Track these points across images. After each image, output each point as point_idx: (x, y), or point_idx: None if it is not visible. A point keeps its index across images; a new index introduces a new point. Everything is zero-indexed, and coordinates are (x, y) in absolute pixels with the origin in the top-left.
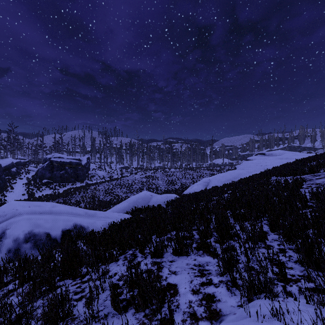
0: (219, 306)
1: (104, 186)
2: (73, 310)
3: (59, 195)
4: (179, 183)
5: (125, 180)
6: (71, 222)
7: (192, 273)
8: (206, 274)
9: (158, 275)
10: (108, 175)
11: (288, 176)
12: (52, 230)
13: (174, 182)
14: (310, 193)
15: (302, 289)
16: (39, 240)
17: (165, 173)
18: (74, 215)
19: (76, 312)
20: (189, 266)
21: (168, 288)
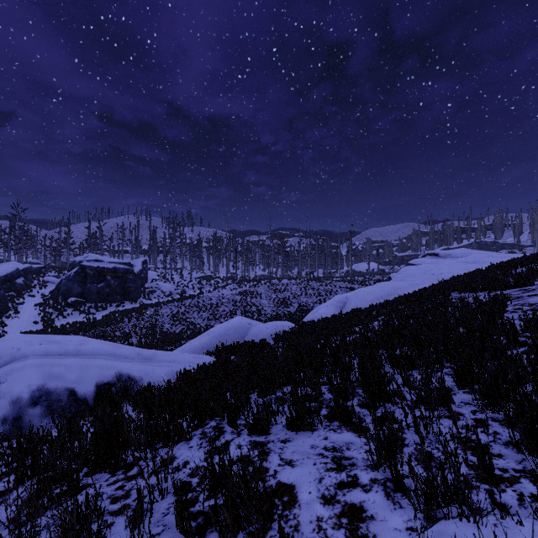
0: (373, 530)
1: (171, 308)
2: (107, 533)
3: (96, 323)
4: (296, 303)
5: (205, 298)
6: (112, 370)
7: (321, 464)
8: (347, 466)
9: (260, 467)
10: (178, 291)
11: (479, 291)
12: (78, 384)
13: (288, 302)
14: (523, 320)
15: (525, 498)
16: (56, 401)
17: (273, 287)
18: (118, 357)
19: (113, 537)
20: (316, 451)
21: (279, 492)
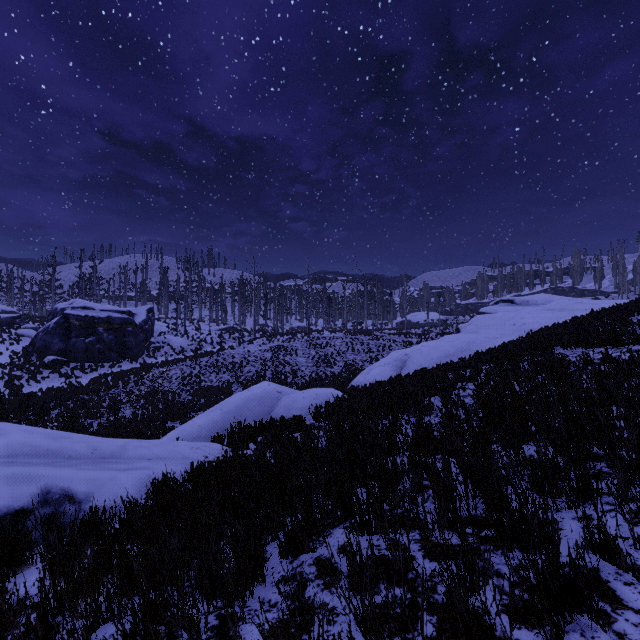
0: None
1: (182, 368)
2: None
3: (79, 389)
4: (341, 362)
5: (227, 355)
6: (34, 483)
7: None
8: None
9: None
10: (193, 346)
11: (596, 346)
12: None
13: (331, 360)
14: None
15: None
16: None
17: (312, 342)
18: (55, 458)
19: None
20: None
21: None
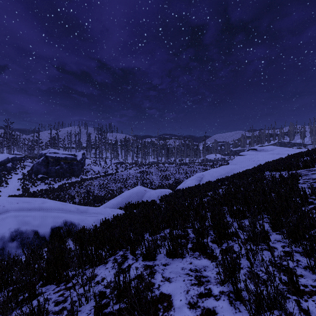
0: None
1: (99, 181)
2: None
3: (54, 190)
4: (173, 178)
5: (119, 175)
6: (61, 218)
7: (188, 280)
8: (205, 282)
9: (149, 282)
10: (103, 171)
11: (282, 171)
12: (40, 227)
13: (168, 177)
14: (311, 188)
15: None
16: (26, 238)
17: (159, 169)
18: (65, 211)
19: None
20: (185, 272)
21: (161, 300)
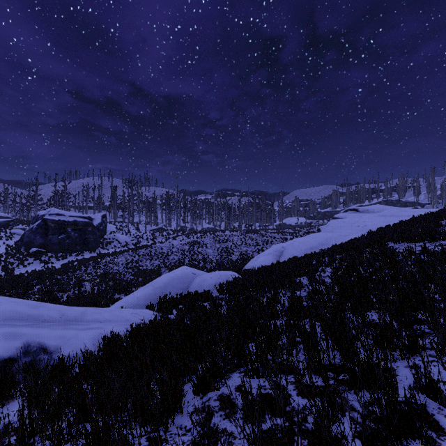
0: None
1: (126, 257)
2: None
3: (54, 271)
4: (237, 252)
5: (158, 247)
6: (18, 340)
7: None
8: None
9: None
10: (134, 241)
11: (416, 241)
12: None
13: (230, 251)
14: None
15: None
16: None
17: (217, 238)
18: (34, 321)
19: None
20: None
21: None
